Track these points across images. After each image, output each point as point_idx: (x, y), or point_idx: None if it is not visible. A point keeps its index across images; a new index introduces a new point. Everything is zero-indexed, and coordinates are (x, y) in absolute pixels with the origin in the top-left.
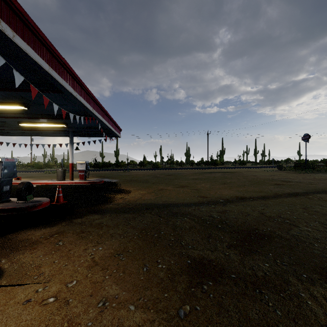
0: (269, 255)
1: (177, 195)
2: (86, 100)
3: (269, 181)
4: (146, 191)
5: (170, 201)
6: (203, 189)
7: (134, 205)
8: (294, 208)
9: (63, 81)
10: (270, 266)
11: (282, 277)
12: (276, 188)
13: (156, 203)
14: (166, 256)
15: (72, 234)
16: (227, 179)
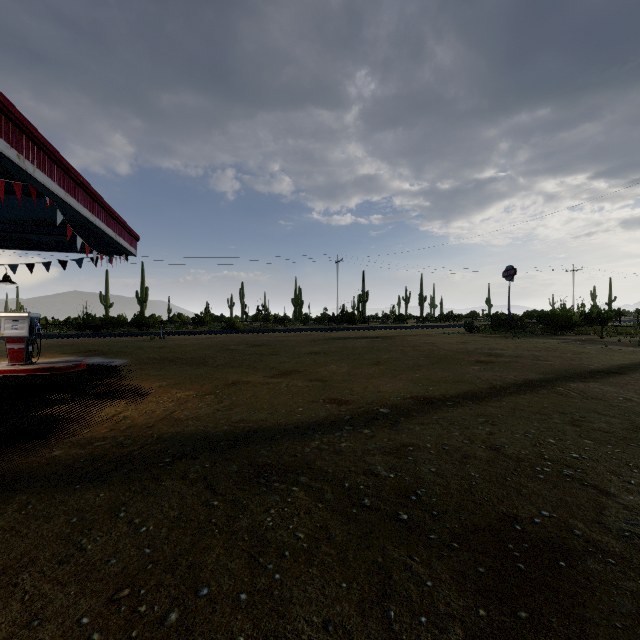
0: None
1: (273, 400)
2: None
3: (462, 354)
4: (194, 391)
5: (253, 419)
6: (335, 378)
7: (137, 445)
8: (553, 424)
9: None
10: None
11: None
12: (485, 372)
13: (212, 430)
14: None
15: None
16: (381, 352)
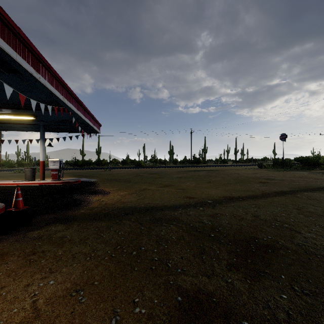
0: (281, 279)
1: (161, 196)
2: (54, 86)
3: (253, 179)
4: (127, 192)
5: (153, 203)
6: (189, 188)
7: (110, 210)
8: (287, 208)
9: (17, 56)
10: (289, 299)
11: (312, 320)
12: (262, 187)
13: (137, 206)
14: (147, 290)
15: (17, 258)
16: (212, 177)
